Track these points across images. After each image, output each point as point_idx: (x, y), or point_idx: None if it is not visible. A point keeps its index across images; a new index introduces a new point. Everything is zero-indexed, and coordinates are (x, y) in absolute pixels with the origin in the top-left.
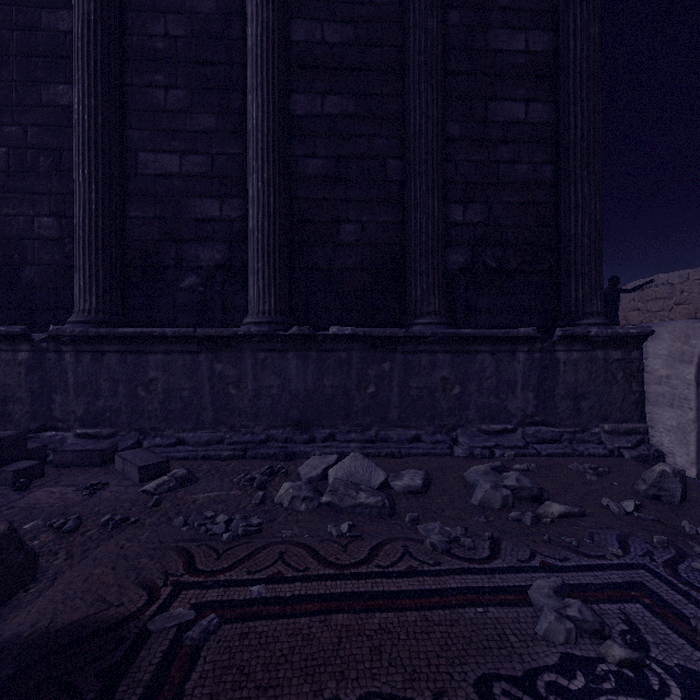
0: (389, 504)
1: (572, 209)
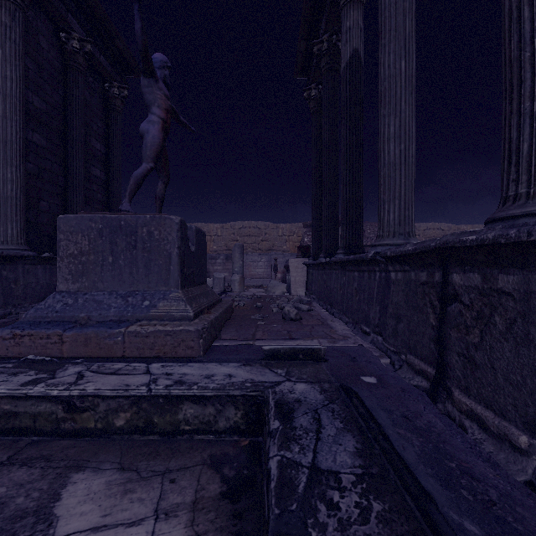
0: None
1: None
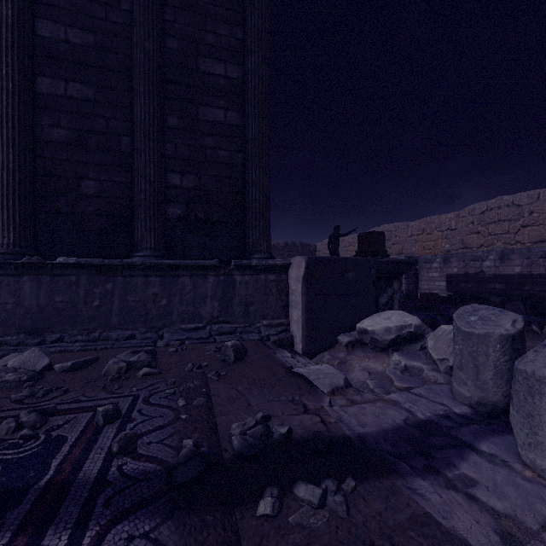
0: (28, 379)
1: (250, 184)
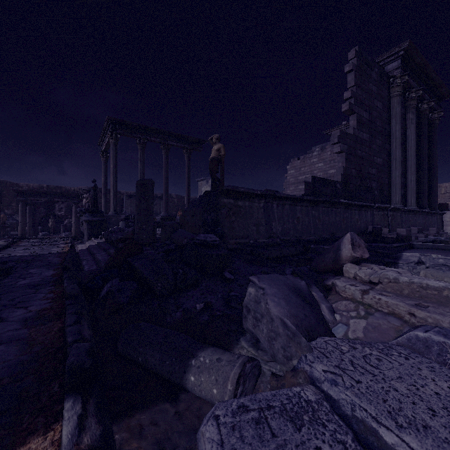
0: None
1: (434, 188)
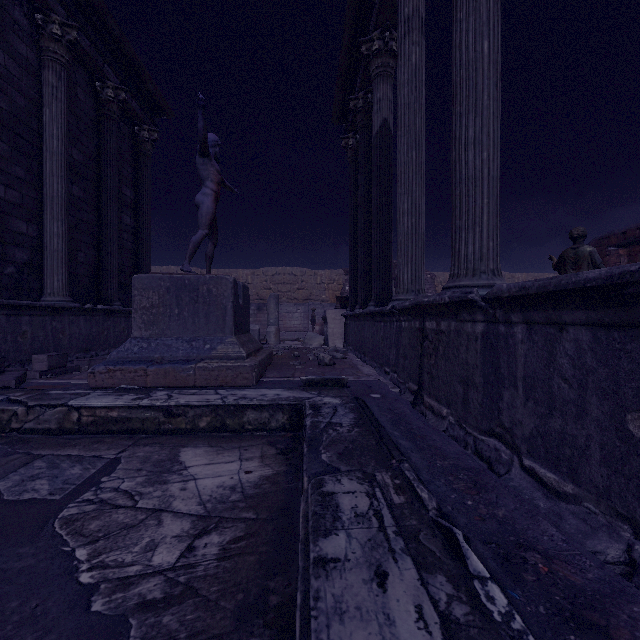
0: None
1: (145, 266)
